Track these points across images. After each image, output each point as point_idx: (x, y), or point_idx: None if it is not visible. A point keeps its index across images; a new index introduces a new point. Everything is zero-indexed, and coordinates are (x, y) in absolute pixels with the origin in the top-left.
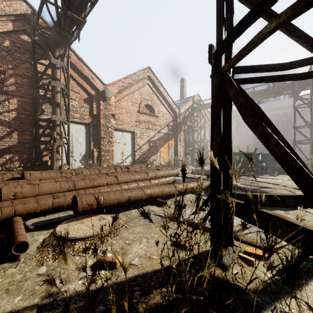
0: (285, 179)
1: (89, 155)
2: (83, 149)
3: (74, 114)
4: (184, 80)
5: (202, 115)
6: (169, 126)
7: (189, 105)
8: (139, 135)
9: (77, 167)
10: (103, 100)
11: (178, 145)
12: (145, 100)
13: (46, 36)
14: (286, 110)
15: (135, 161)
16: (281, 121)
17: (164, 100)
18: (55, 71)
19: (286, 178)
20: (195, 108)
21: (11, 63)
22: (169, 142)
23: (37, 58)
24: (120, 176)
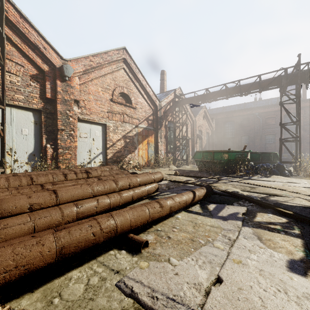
0: (284, 181)
1: (40, 153)
2: (30, 145)
3: (14, 94)
4: (165, 73)
5: (184, 110)
6: (149, 120)
7: (170, 99)
8: (112, 128)
9: (20, 170)
10: (62, 80)
11: (159, 142)
12: (120, 86)
13: None
14: (262, 110)
15: (107, 160)
16: (257, 120)
17: (142, 90)
18: None
19: (283, 179)
20: (177, 102)
21: None
22: (149, 138)
23: None
24: (64, 190)
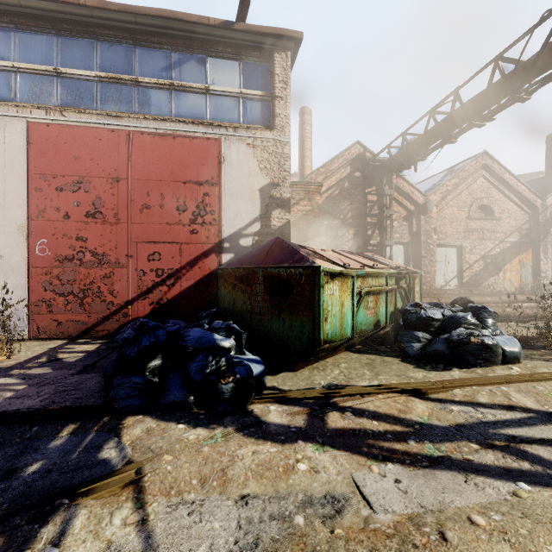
0: None
1: None
2: None
3: (394, 234)
4: None
5: None
6: (522, 230)
7: None
8: (469, 249)
9: None
10: (424, 214)
11: (541, 260)
12: (478, 199)
13: (373, 167)
14: None
15: (462, 284)
16: None
17: (510, 192)
18: (386, 201)
19: None
20: None
21: (349, 200)
22: (522, 256)
23: (369, 191)
24: (471, 297)
